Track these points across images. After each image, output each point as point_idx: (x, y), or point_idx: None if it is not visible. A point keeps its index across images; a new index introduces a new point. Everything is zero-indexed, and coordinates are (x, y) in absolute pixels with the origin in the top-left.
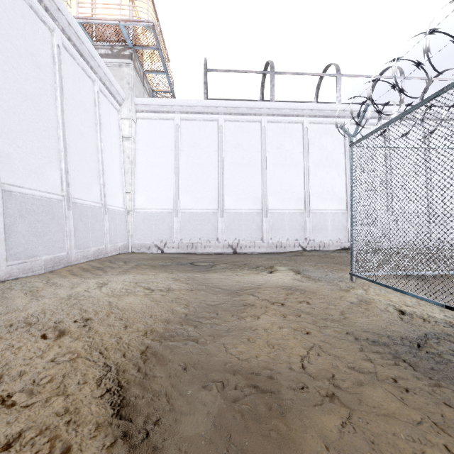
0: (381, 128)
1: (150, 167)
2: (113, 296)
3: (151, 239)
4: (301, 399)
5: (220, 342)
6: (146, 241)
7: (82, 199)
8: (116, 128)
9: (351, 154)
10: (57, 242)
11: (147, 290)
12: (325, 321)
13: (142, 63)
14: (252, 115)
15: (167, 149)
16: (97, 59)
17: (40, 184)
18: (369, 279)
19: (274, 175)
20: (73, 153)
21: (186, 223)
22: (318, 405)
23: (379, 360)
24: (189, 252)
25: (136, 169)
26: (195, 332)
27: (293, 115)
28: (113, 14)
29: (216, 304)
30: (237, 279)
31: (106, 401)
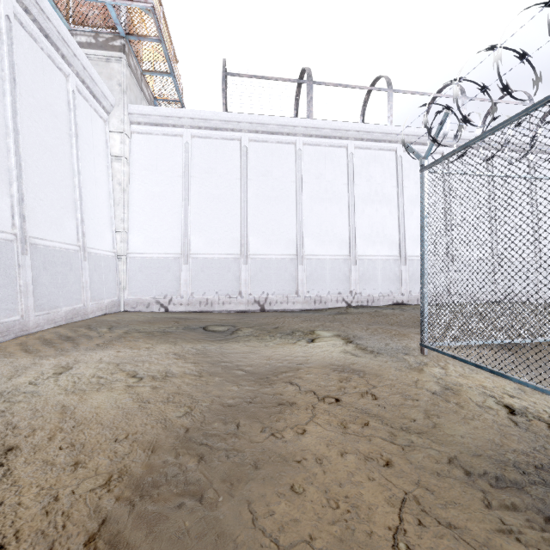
0: (468, 145)
1: (149, 197)
2: (73, 392)
3: (151, 293)
4: None
5: (242, 497)
6: (144, 296)
7: (47, 239)
8: (102, 144)
9: (422, 183)
10: (4, 301)
11: (132, 379)
12: (408, 435)
13: (139, 60)
14: (285, 135)
15: (173, 174)
16: (72, 45)
17: None
18: (450, 353)
19: (312, 212)
20: (32, 174)
21: (199, 272)
22: None
23: (529, 532)
24: (203, 310)
25: (131, 199)
26: (199, 473)
27: (335, 137)
28: None
29: (237, 404)
30: (267, 354)
31: None
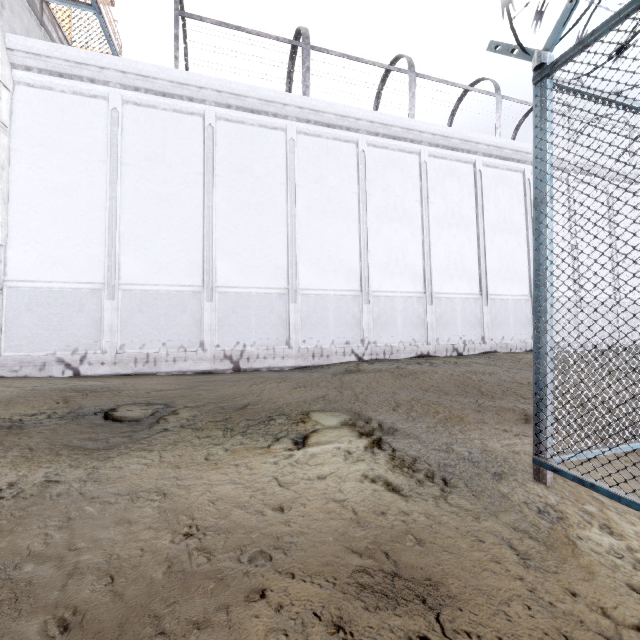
0: None
1: (47, 190)
2: None
3: (48, 347)
4: None
5: None
6: (36, 351)
7: None
8: None
9: (540, 105)
10: None
11: None
12: None
13: None
14: (271, 116)
15: (91, 157)
16: None
17: None
18: None
19: (309, 228)
20: None
21: (135, 313)
22: None
23: None
24: (140, 371)
25: (12, 192)
26: None
27: (341, 128)
28: None
29: None
30: (188, 503)
31: None
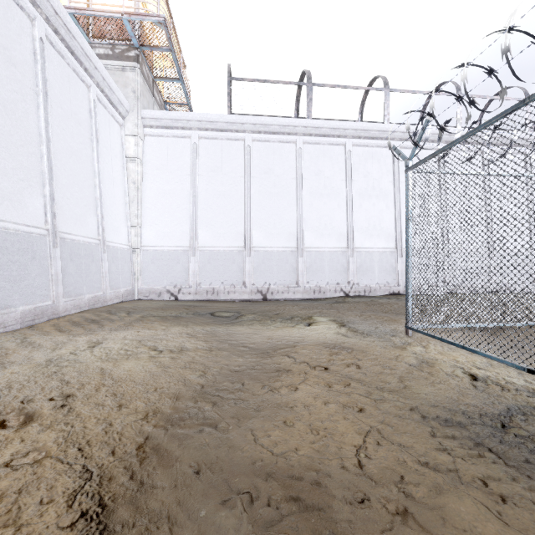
0: (444, 150)
1: (160, 194)
2: (107, 360)
3: (162, 283)
4: (361, 521)
5: (247, 427)
6: (156, 286)
7: (73, 234)
8: (118, 147)
9: (407, 182)
10: (39, 288)
11: (154, 351)
12: (381, 392)
13: (151, 68)
14: (286, 135)
15: (182, 173)
16: (93, 59)
17: (16, 214)
18: (430, 333)
19: (311, 207)
20: (61, 176)
21: (206, 264)
22: (387, 531)
23: (458, 449)
24: (210, 298)
25: (144, 197)
26: (213, 412)
27: (334, 136)
28: (114, 5)
29: (242, 370)
30: (268, 335)
31: (77, 533)
